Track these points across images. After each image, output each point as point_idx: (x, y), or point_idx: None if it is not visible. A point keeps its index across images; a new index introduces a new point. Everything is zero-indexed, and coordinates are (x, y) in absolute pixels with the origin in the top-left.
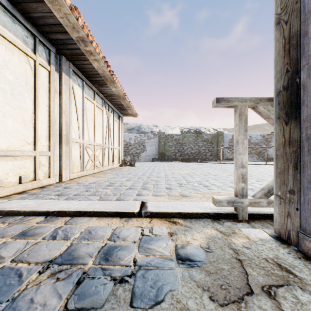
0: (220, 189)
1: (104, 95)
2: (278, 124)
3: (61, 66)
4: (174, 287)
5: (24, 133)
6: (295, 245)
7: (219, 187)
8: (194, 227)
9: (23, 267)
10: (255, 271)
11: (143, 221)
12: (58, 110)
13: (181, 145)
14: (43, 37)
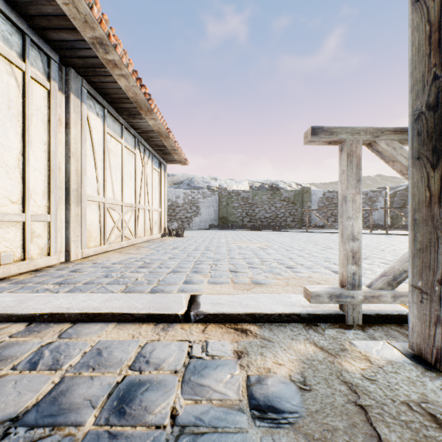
0: (312, 272)
1: (138, 132)
2: (418, 168)
3: (69, 84)
4: None
5: (4, 185)
6: None
7: (310, 269)
8: (276, 340)
9: None
10: (395, 432)
11: (192, 329)
12: (63, 150)
13: (250, 206)
14: (39, 36)
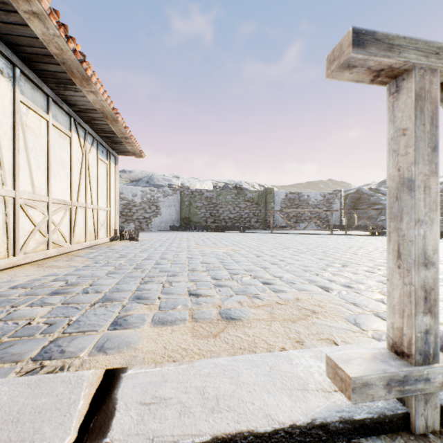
0: (297, 290)
1: (75, 110)
2: None
3: None
4: None
5: None
6: None
7: (293, 285)
8: None
9: None
10: None
11: None
12: None
13: (214, 206)
14: None
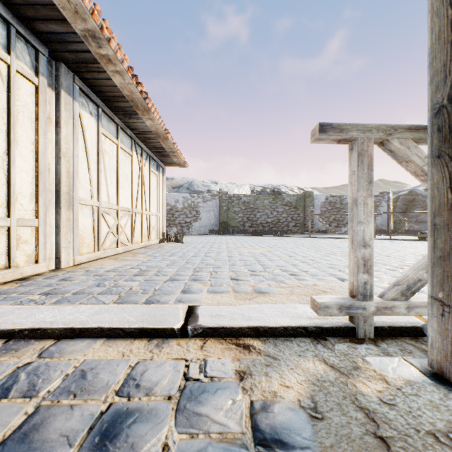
0: (317, 280)
1: (134, 133)
2: (438, 168)
3: (60, 80)
4: None
5: None
6: None
7: (315, 276)
8: (282, 357)
9: None
10: None
11: (189, 345)
12: (53, 151)
13: (251, 211)
14: (26, 28)
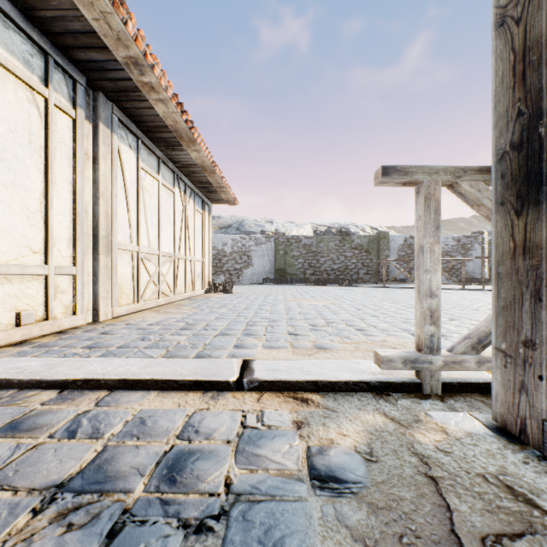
0: (387, 335)
1: (177, 166)
2: (501, 215)
3: (98, 111)
4: (306, 542)
5: (25, 232)
6: (536, 447)
7: (385, 332)
8: (341, 410)
9: (1, 501)
10: (466, 502)
11: (245, 398)
12: (90, 190)
13: (314, 255)
14: (63, 57)
